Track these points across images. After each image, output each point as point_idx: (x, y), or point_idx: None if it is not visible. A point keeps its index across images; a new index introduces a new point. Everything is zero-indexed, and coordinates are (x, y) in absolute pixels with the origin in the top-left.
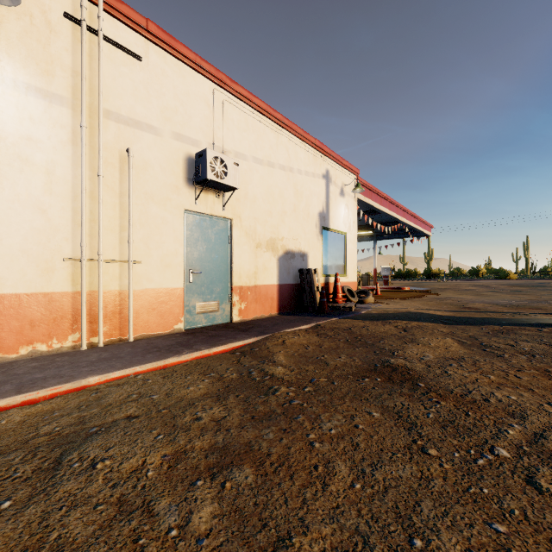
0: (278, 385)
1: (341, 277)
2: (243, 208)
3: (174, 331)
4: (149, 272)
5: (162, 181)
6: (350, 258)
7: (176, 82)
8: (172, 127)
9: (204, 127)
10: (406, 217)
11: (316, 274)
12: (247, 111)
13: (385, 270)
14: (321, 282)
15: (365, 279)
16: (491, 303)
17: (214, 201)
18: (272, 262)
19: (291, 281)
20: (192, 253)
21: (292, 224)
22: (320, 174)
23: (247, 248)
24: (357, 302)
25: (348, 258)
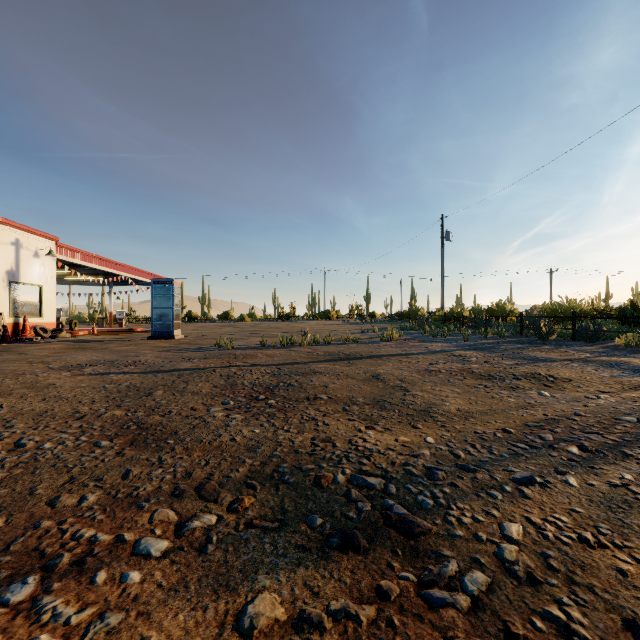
0: None
1: (36, 319)
2: None
3: None
4: None
5: None
6: (48, 304)
7: None
8: None
9: None
10: (127, 271)
11: (2, 316)
12: None
13: (121, 313)
14: (9, 322)
15: (101, 322)
16: None
17: None
18: None
19: None
20: None
21: None
22: (8, 242)
23: None
24: (52, 337)
25: (44, 304)
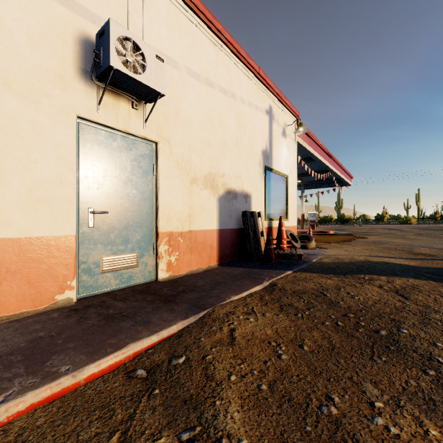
0: None
1: (283, 221)
2: (173, 130)
3: (57, 304)
4: (1, 209)
5: (31, 62)
6: (291, 202)
7: None
8: None
9: (113, 2)
10: (335, 167)
11: (261, 218)
12: (179, 6)
13: (312, 215)
14: (264, 226)
15: None
16: (433, 247)
17: (129, 113)
18: (210, 202)
19: (233, 225)
20: (93, 183)
21: (234, 159)
22: (263, 109)
23: (178, 183)
24: (299, 247)
25: (289, 201)
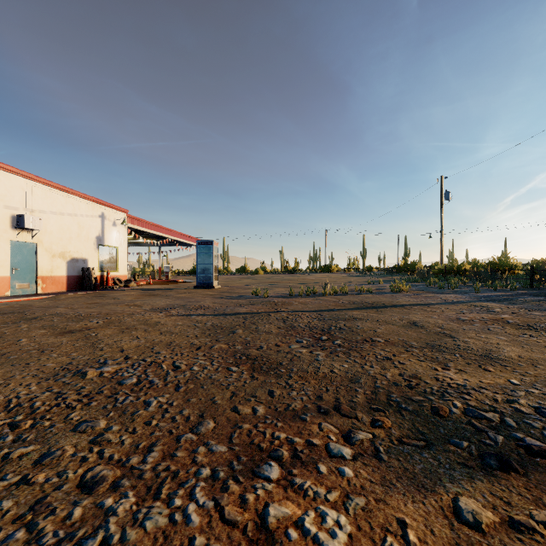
0: (61, 299)
1: (114, 272)
2: (44, 237)
3: (5, 296)
4: None
5: None
6: (121, 261)
7: (6, 182)
8: (4, 203)
9: (21, 200)
10: (173, 235)
11: (94, 270)
12: (47, 189)
13: (167, 268)
14: (98, 275)
15: (153, 275)
16: None
17: (27, 235)
18: (63, 264)
19: (76, 274)
20: (14, 260)
21: (77, 244)
22: (97, 215)
23: (46, 257)
24: (124, 286)
25: (119, 261)
